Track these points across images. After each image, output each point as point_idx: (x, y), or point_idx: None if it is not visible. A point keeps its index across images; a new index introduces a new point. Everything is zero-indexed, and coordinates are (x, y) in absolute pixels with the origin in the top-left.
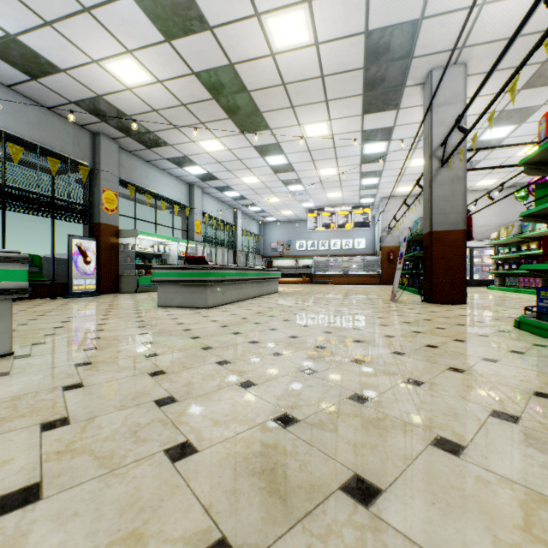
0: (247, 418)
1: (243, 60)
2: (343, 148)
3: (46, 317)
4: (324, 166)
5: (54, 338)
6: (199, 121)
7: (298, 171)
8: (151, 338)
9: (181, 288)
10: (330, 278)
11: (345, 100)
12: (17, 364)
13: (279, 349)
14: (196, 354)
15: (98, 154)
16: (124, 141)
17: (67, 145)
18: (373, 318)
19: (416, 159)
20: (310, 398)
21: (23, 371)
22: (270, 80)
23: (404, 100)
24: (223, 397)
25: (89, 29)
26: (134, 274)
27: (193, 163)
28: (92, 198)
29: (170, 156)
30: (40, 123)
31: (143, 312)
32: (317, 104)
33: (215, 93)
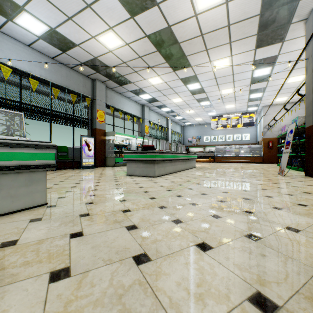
0: (219, 293)
1: (176, 22)
2: (239, 74)
3: (68, 180)
4: (224, 88)
5: (70, 194)
6: (149, 66)
7: (207, 92)
8: (124, 197)
9: (140, 164)
10: (226, 159)
11: (243, 40)
12: (47, 212)
13: (216, 212)
14: (156, 211)
15: (95, 91)
16: (108, 83)
17: (80, 87)
18: (276, 188)
19: (292, 77)
20: (272, 272)
21: (49, 218)
22: (193, 33)
23: (289, 34)
24: (188, 260)
25: (90, 18)
26: (113, 156)
27: (144, 93)
28: (92, 115)
29: (132, 89)
30: (67, 76)
31: (118, 178)
32: (223, 45)
33: (158, 47)
